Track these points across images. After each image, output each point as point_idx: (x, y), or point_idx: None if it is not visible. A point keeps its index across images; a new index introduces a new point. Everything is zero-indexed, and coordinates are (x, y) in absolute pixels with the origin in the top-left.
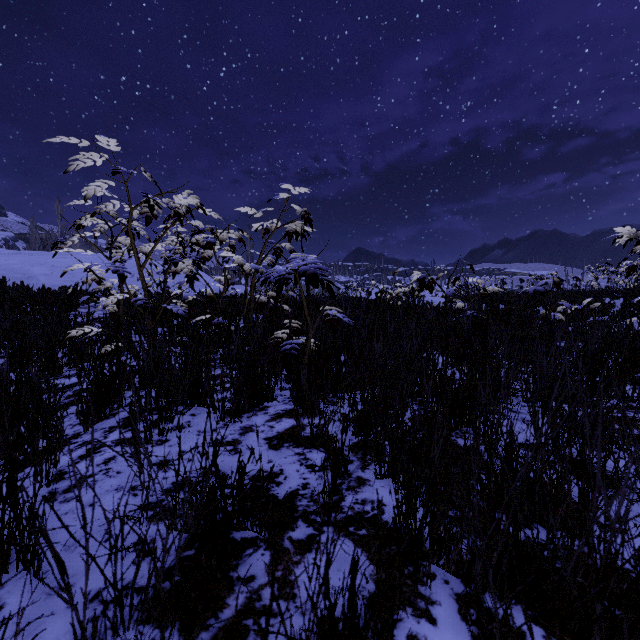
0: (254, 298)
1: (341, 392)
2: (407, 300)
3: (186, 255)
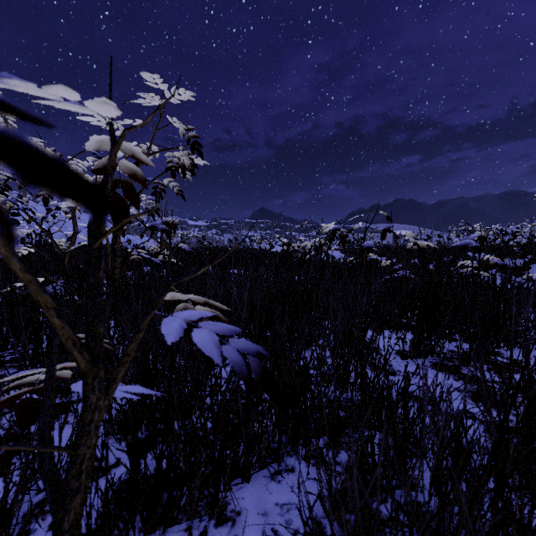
0: (148, 250)
1: (230, 482)
2: (316, 255)
3: (9, 187)
